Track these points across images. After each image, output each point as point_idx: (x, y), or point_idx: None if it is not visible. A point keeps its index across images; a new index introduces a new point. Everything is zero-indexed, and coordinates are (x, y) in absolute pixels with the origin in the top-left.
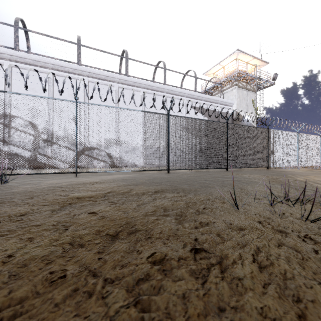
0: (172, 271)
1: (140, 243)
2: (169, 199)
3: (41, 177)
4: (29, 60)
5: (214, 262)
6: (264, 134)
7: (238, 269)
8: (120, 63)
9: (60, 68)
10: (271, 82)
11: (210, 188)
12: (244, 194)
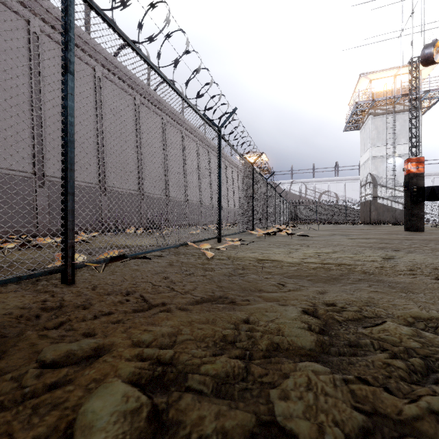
0: None
1: None
2: None
3: None
4: None
5: None
6: None
7: None
8: None
9: None
10: None
11: None
12: None
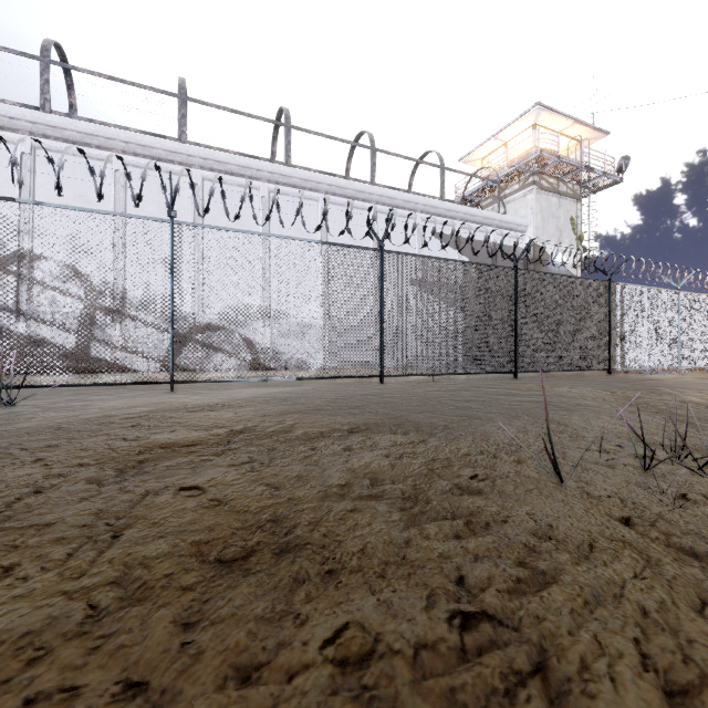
0: (398, 700)
1: (306, 589)
2: (385, 451)
3: (94, 392)
4: (73, 134)
5: (524, 666)
6: (601, 293)
7: (605, 700)
8: (274, 139)
9: (142, 151)
10: (614, 176)
11: (481, 421)
12: (566, 438)
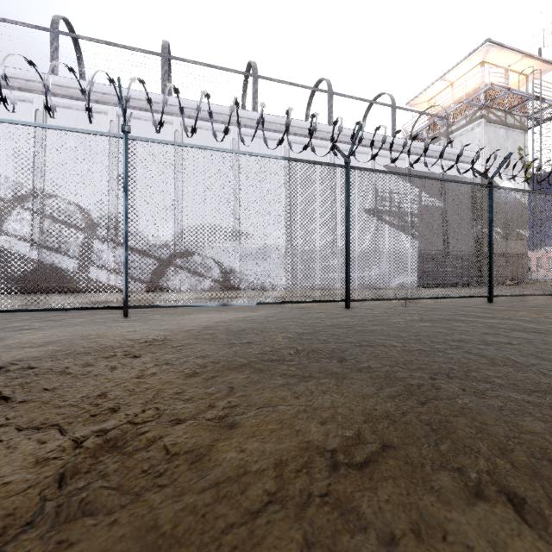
0: None
1: None
2: None
3: (51, 316)
4: (76, 91)
5: None
6: None
7: None
8: (243, 92)
9: (131, 103)
10: None
11: None
12: None
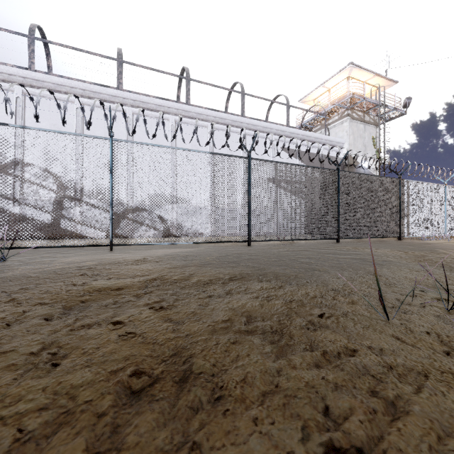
0: None
1: (199, 417)
2: (255, 294)
3: (60, 251)
4: (49, 85)
5: None
6: (394, 187)
7: None
8: (178, 88)
9: (93, 95)
10: (401, 110)
11: (320, 272)
12: (382, 285)
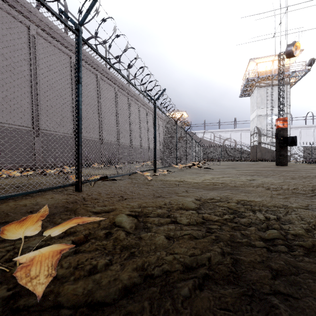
0: None
1: None
2: None
3: None
4: None
5: None
6: None
7: None
8: None
9: None
10: None
11: None
12: None
